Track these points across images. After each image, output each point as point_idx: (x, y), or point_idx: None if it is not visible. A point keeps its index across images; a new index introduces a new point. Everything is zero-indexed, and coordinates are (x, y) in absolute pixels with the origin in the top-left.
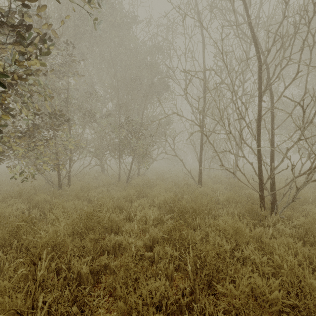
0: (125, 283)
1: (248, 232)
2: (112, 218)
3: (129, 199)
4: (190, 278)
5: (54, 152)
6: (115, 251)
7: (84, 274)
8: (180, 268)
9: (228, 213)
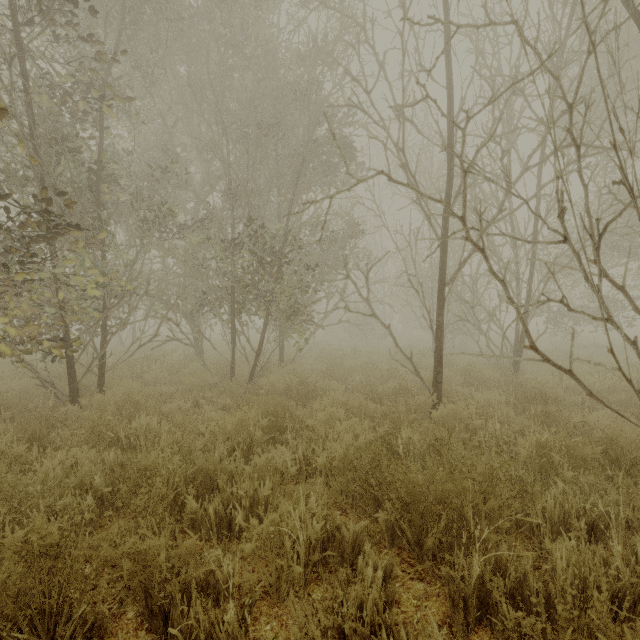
0: None
1: None
2: (148, 556)
3: (241, 442)
4: None
5: (55, 307)
6: None
7: None
8: None
9: (563, 509)
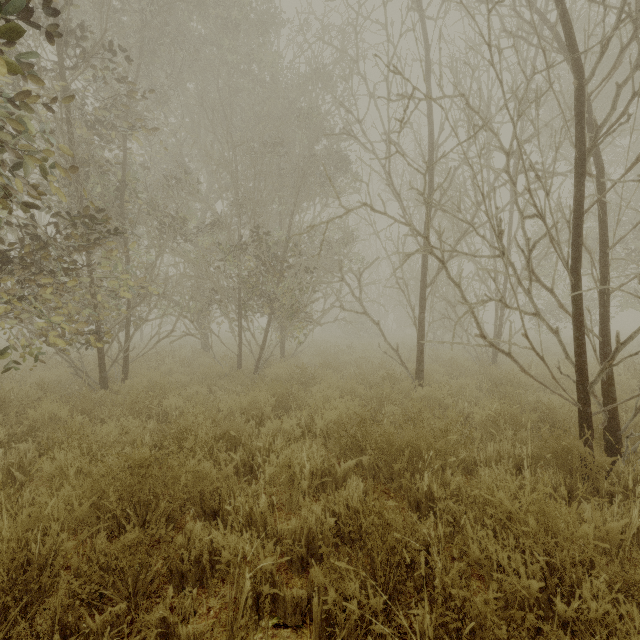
0: None
1: (591, 536)
2: (203, 474)
3: (255, 416)
4: None
5: (89, 306)
6: (203, 572)
7: None
8: None
9: (499, 454)
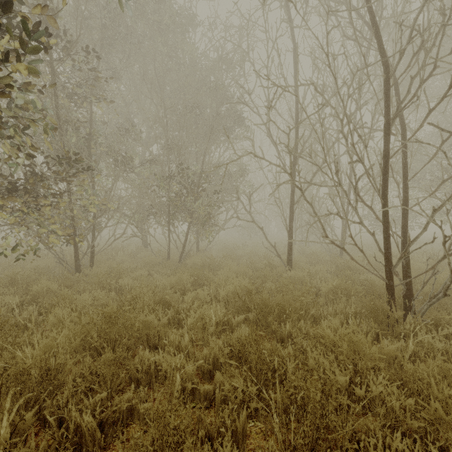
0: (158, 449)
1: (377, 352)
2: (148, 323)
3: (180, 289)
4: (276, 436)
5: (68, 217)
6: (150, 379)
7: (86, 431)
8: (259, 413)
9: (336, 312)
